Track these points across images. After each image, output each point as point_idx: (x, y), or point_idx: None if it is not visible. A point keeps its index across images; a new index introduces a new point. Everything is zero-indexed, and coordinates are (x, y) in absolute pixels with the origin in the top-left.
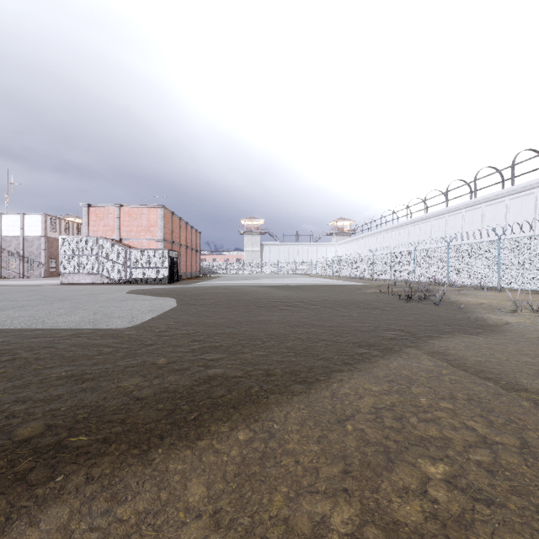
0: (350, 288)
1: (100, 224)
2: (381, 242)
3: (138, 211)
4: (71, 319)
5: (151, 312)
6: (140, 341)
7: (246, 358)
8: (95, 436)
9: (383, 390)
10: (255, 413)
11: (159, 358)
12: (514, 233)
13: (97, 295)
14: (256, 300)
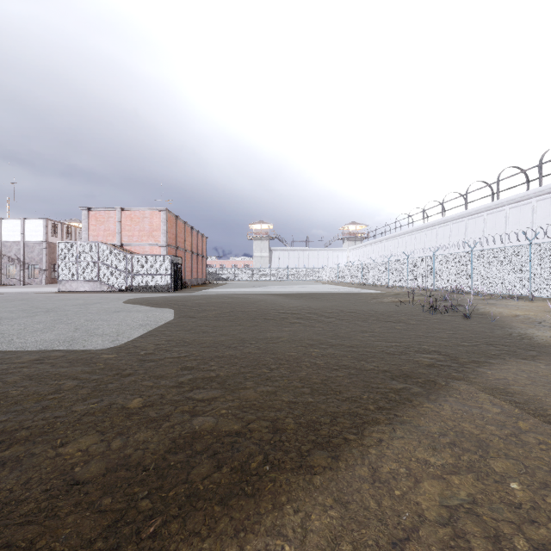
0: (366, 296)
1: (100, 228)
2: (395, 248)
3: (140, 215)
4: (44, 337)
5: (142, 328)
6: (116, 369)
7: (247, 397)
8: None
9: (447, 464)
10: (255, 515)
11: (133, 397)
12: (548, 237)
13: (90, 305)
14: (263, 311)
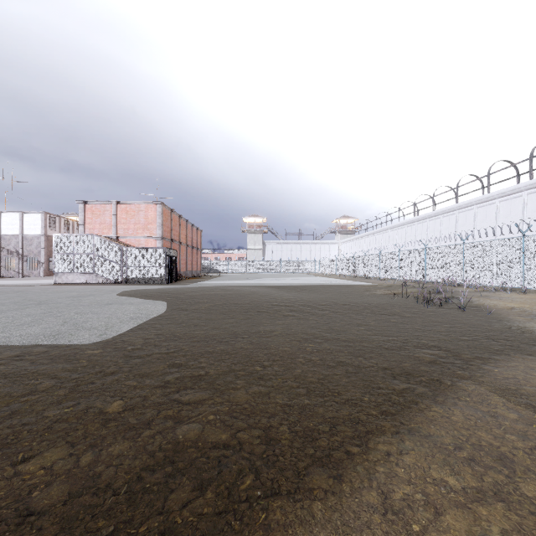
0: (358, 289)
1: (96, 221)
2: (386, 241)
3: (135, 208)
4: (29, 331)
5: (132, 321)
6: (100, 367)
7: (238, 399)
8: None
9: (469, 487)
10: None
11: (114, 400)
12: None
13: (83, 297)
14: (257, 303)
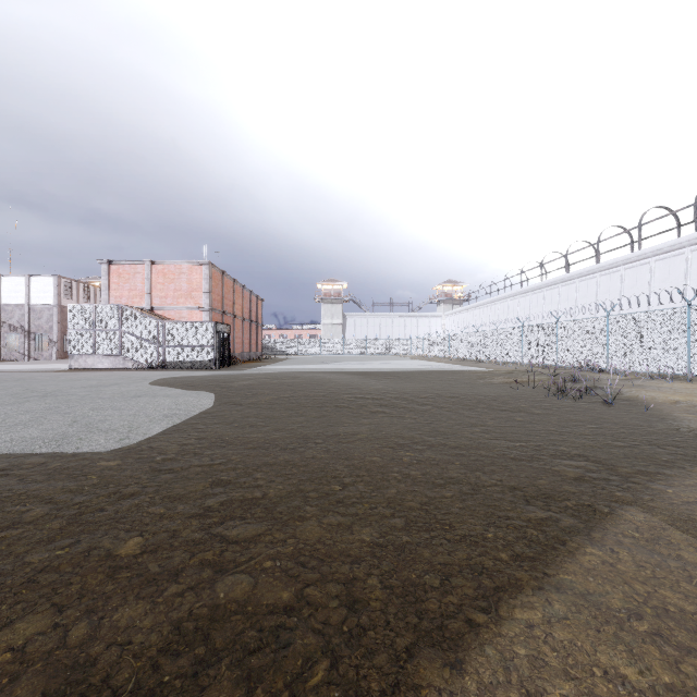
0: (469, 376)
1: (125, 287)
2: (504, 313)
3: (176, 270)
4: (24, 434)
5: (166, 420)
6: (115, 486)
7: (307, 535)
8: None
9: (662, 684)
10: None
11: (129, 536)
12: None
13: (104, 387)
14: (335, 396)
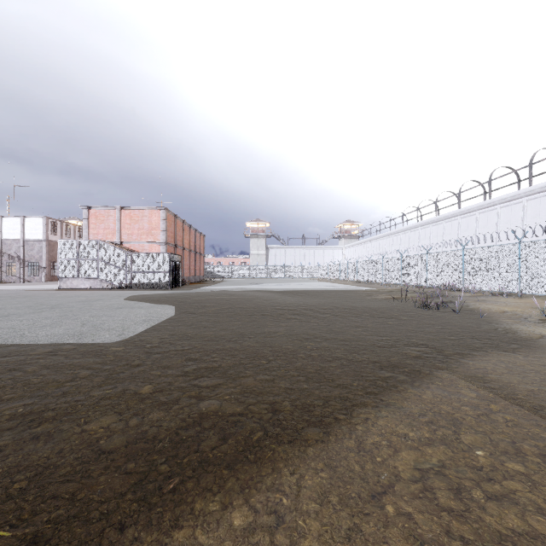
0: (360, 293)
1: (100, 227)
2: (390, 246)
3: (139, 214)
4: (54, 332)
5: (145, 323)
6: (126, 360)
7: (248, 384)
8: (24, 529)
9: (423, 437)
10: (257, 476)
11: (144, 385)
12: (536, 236)
13: (92, 301)
14: (261, 307)
